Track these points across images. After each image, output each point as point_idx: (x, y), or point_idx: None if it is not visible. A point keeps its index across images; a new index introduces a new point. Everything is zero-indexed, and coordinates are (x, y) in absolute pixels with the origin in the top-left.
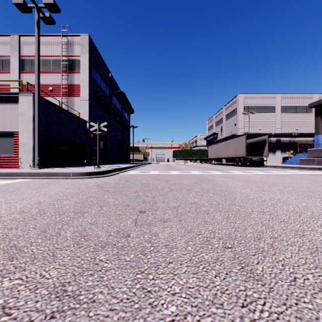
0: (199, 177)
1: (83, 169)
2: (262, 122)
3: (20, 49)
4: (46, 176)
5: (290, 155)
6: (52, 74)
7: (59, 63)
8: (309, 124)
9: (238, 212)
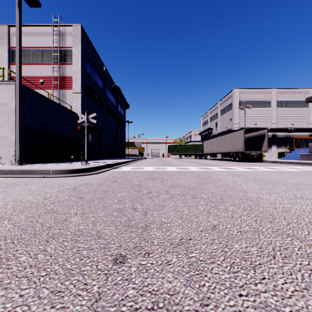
0: (201, 176)
1: (69, 165)
2: (258, 117)
3: (10, 40)
4: (21, 174)
5: (286, 150)
6: (43, 65)
7: (50, 55)
8: (305, 119)
9: (311, 259)
